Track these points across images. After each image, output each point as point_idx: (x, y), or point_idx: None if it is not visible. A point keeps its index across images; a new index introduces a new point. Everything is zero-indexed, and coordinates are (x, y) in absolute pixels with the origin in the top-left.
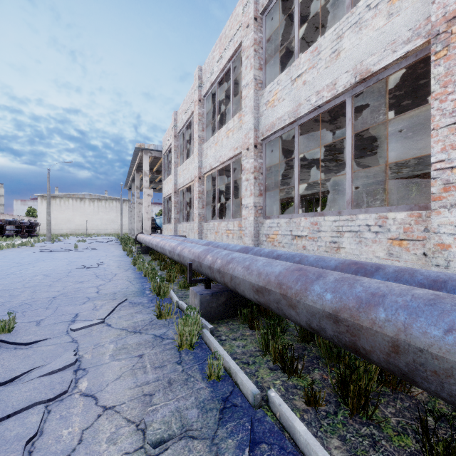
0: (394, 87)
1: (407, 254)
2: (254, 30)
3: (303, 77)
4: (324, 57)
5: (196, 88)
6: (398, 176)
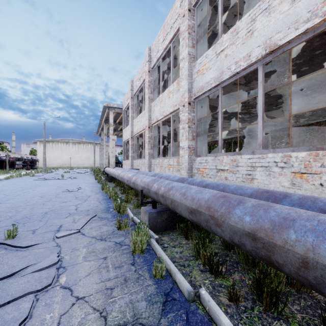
0: (295, 57)
1: (307, 184)
2: (188, 19)
3: (225, 51)
4: (241, 36)
5: (146, 63)
6: (296, 124)
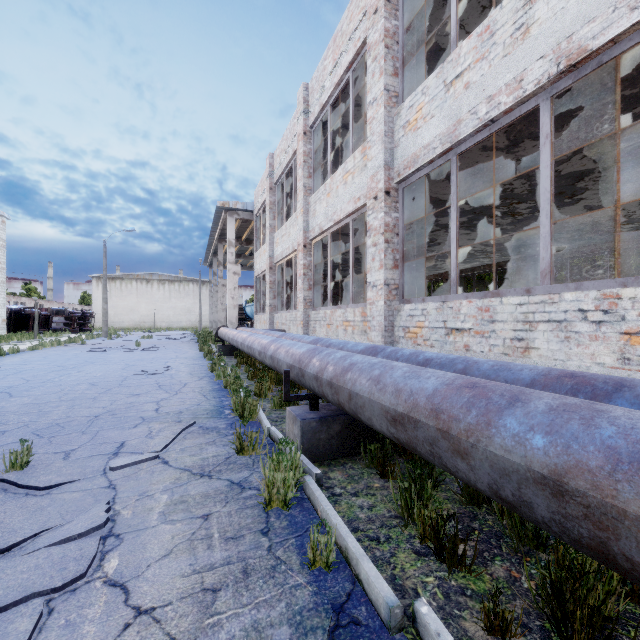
0: (622, 82)
1: None
2: (385, 16)
3: (464, 77)
4: (501, 39)
5: (299, 116)
6: (612, 238)
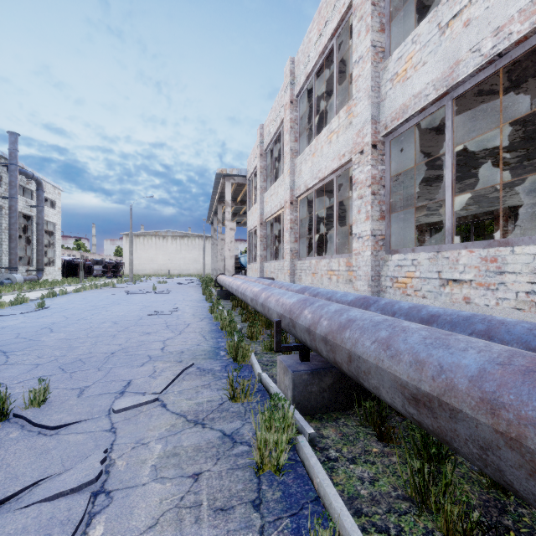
0: None
1: None
2: None
3: (464, 14)
4: None
5: (286, 87)
6: None
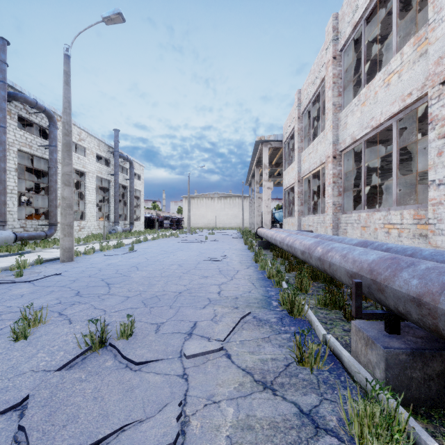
0: None
1: None
2: None
3: None
4: None
5: (328, 45)
6: None
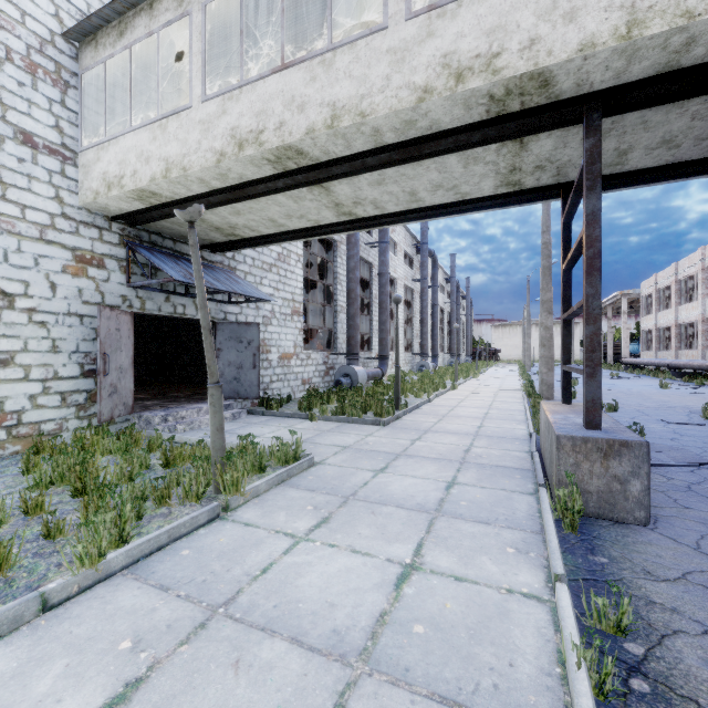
0: None
1: None
2: (701, 275)
3: None
4: None
5: (673, 274)
6: None
